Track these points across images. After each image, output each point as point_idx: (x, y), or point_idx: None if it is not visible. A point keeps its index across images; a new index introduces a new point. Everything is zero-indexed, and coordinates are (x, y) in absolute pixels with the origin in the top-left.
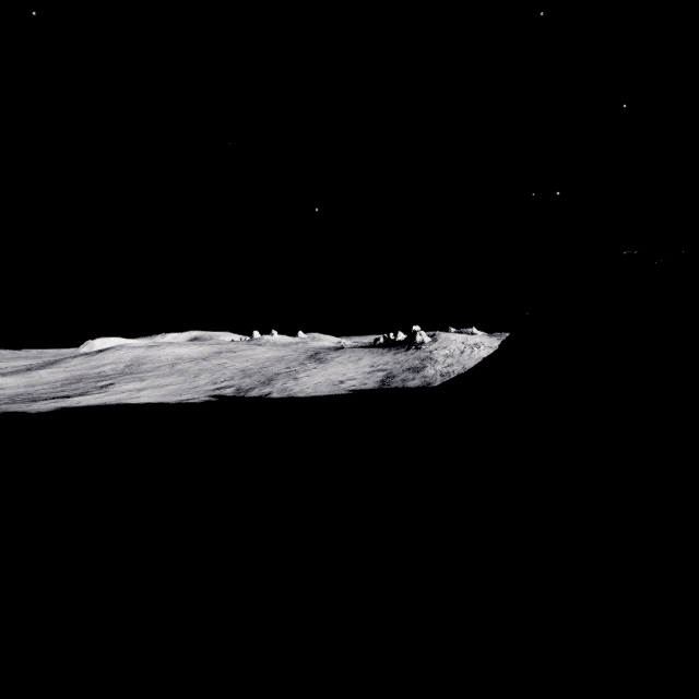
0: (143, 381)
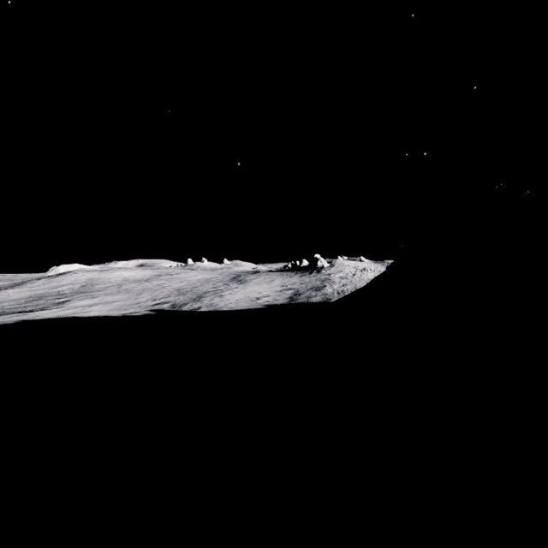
0: (94, 298)
